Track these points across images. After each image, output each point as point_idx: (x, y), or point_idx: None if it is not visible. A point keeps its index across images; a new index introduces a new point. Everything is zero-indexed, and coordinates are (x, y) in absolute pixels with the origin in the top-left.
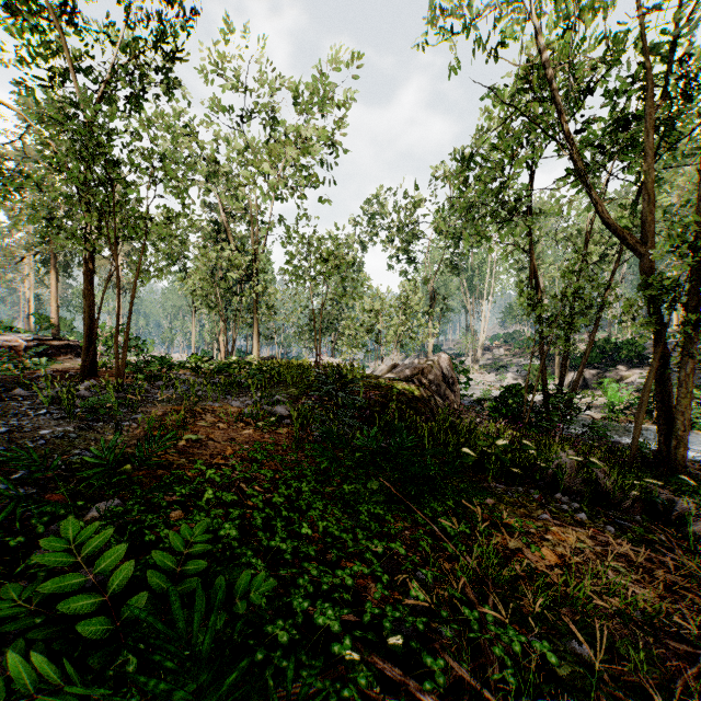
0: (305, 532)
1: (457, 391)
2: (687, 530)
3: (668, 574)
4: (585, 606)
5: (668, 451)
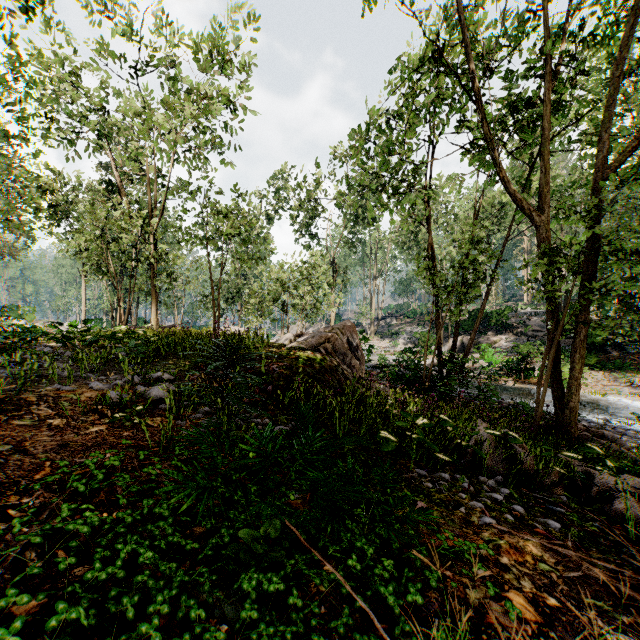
0: None
1: (362, 359)
2: (614, 509)
3: None
4: None
5: (563, 415)
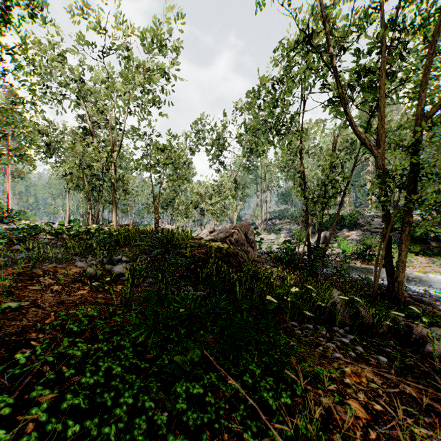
0: None
1: (255, 247)
2: (425, 350)
3: None
4: None
5: (393, 286)
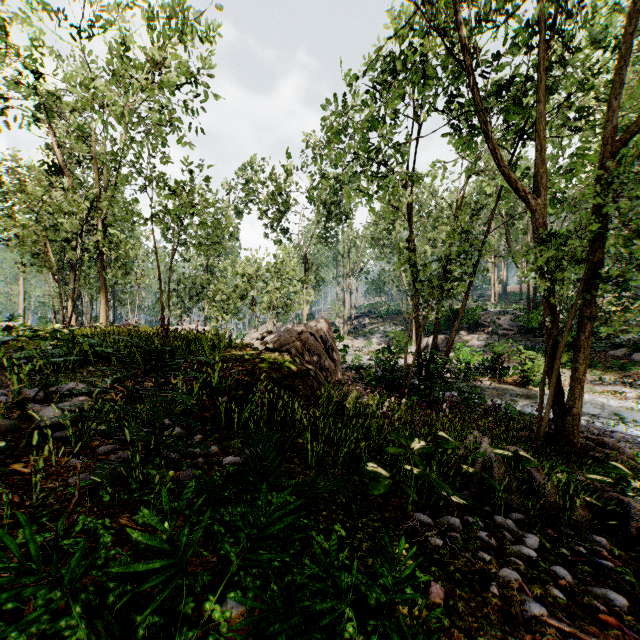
0: None
1: (337, 360)
2: None
3: None
4: None
5: (563, 422)
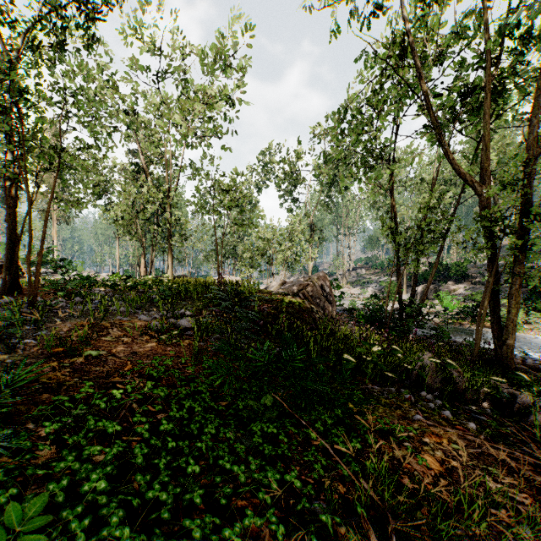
0: (191, 471)
1: (333, 303)
2: (529, 421)
3: (538, 476)
4: (486, 535)
5: (501, 350)
